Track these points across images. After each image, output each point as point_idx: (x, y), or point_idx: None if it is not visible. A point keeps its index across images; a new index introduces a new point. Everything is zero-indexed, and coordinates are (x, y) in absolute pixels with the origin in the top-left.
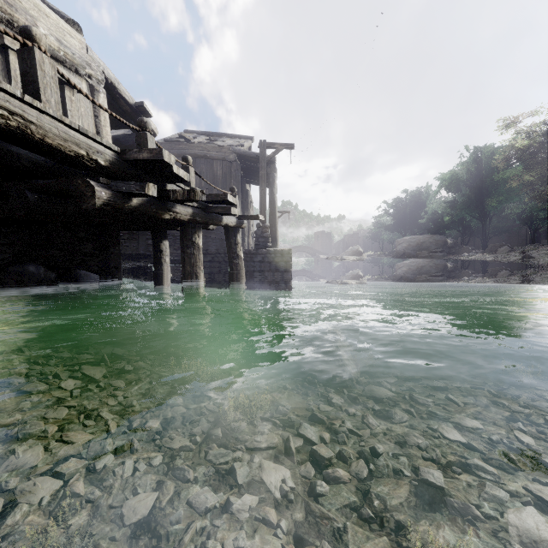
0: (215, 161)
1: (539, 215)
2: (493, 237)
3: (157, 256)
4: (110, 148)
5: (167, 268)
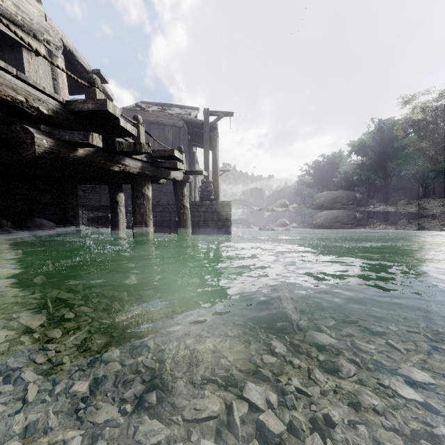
0: (166, 127)
1: (429, 175)
2: (392, 193)
3: (114, 206)
4: (55, 98)
5: (122, 217)
